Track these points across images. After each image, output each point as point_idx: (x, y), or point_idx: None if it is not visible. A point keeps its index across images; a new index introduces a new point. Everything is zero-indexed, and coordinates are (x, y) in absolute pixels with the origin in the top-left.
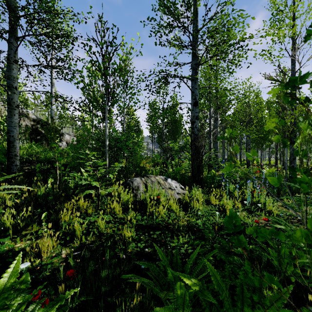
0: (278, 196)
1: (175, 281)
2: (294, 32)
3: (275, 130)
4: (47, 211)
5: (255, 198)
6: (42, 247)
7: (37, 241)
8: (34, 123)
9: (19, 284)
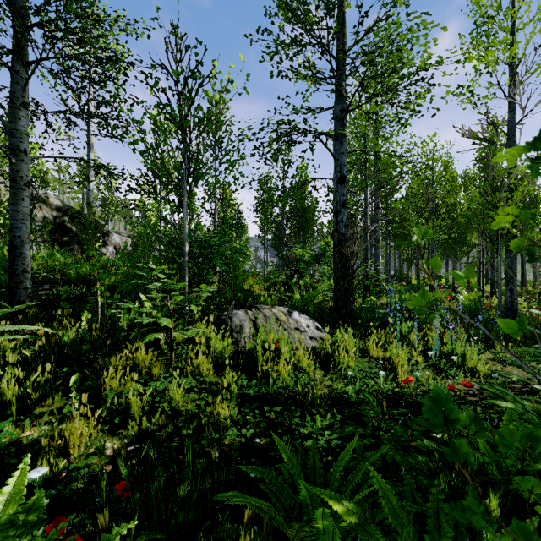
0: (486, 341)
1: (313, 503)
2: (514, 55)
3: (512, 230)
4: (79, 371)
5: (447, 346)
6: (70, 437)
7: (61, 426)
8: (59, 213)
9: (26, 514)
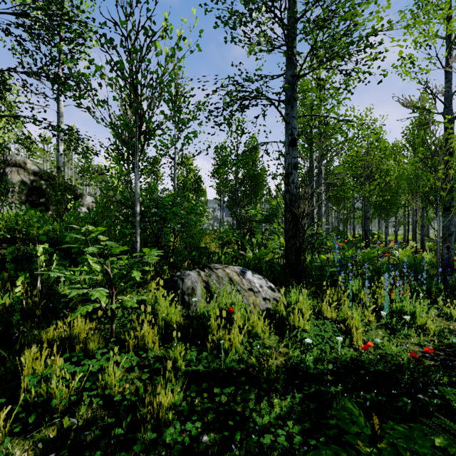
0: (428, 297)
1: None
2: (451, 29)
3: None
4: (2, 347)
5: (394, 303)
6: None
7: None
8: (36, 177)
9: None
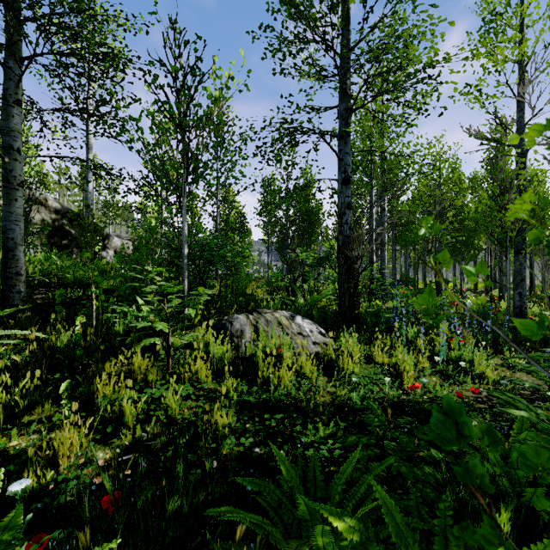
0: (495, 347)
1: (313, 518)
2: (523, 53)
3: (530, 219)
4: (72, 377)
5: (454, 351)
6: (59, 447)
7: (51, 435)
8: (58, 216)
9: (1, 532)
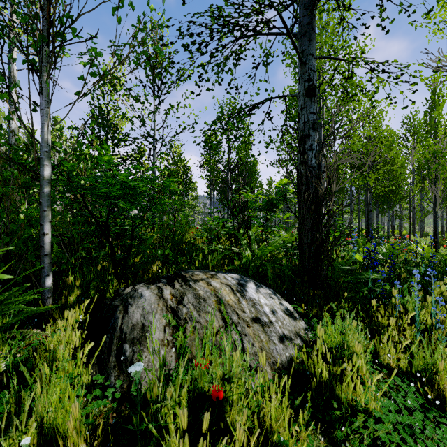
0: None
1: None
2: None
3: None
4: None
5: None
6: None
7: None
8: None
9: None
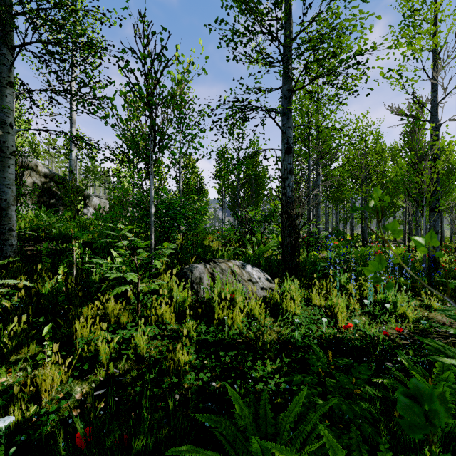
0: (413, 290)
1: (265, 455)
2: (437, 43)
3: None
4: (54, 320)
5: (380, 294)
6: (42, 383)
7: (35, 372)
8: (46, 179)
9: None
